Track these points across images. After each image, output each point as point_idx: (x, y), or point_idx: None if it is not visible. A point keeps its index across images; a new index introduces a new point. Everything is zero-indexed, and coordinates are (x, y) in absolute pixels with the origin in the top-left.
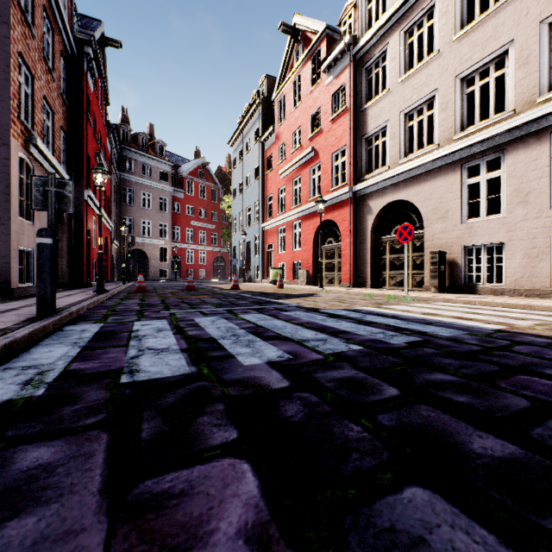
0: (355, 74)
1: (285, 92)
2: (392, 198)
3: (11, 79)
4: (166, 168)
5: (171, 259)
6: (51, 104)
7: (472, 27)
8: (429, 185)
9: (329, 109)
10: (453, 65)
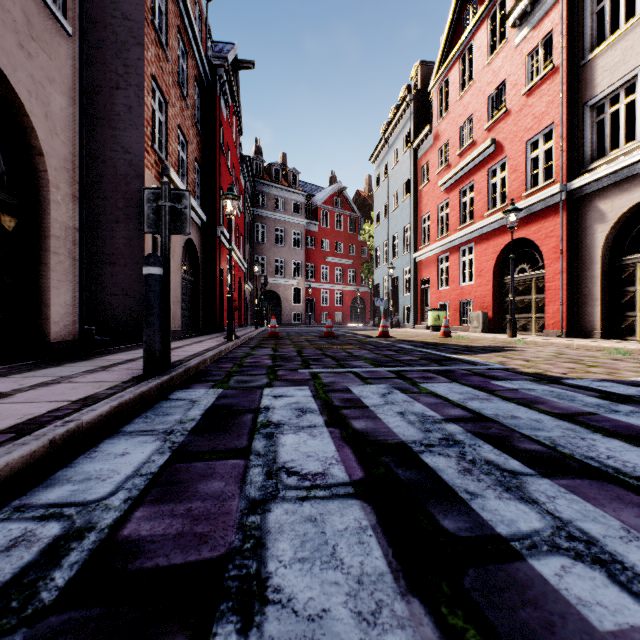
0: (571, 11)
1: (447, 75)
2: None
3: (144, 105)
4: (300, 199)
5: (304, 300)
6: (185, 134)
7: None
8: None
9: (522, 77)
10: None
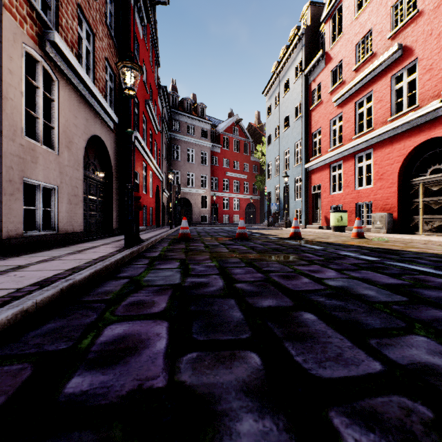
0: None
1: (340, 2)
2: None
3: None
4: (206, 127)
5: (210, 206)
6: (90, 23)
7: None
8: None
9: None
10: None
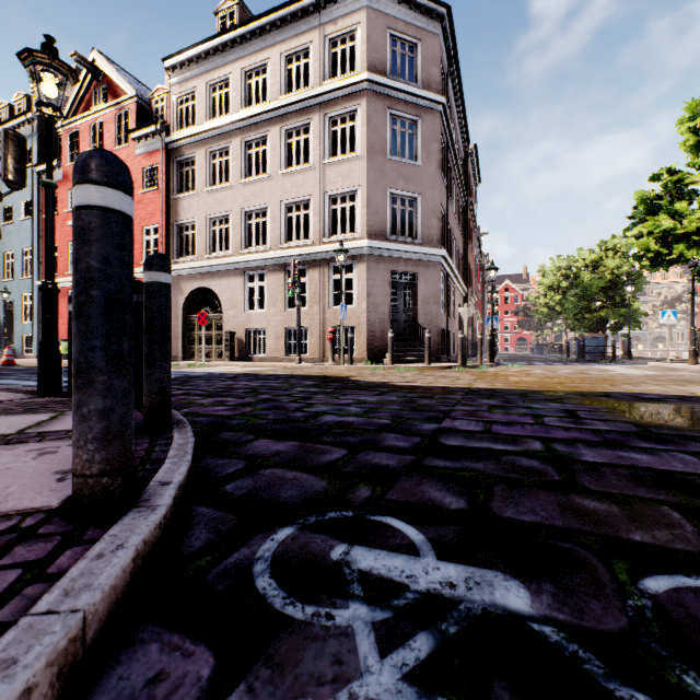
0: (168, 162)
1: (79, 128)
2: (200, 285)
3: None
4: None
5: None
6: None
7: (251, 181)
8: (226, 281)
9: (140, 180)
10: (240, 200)
